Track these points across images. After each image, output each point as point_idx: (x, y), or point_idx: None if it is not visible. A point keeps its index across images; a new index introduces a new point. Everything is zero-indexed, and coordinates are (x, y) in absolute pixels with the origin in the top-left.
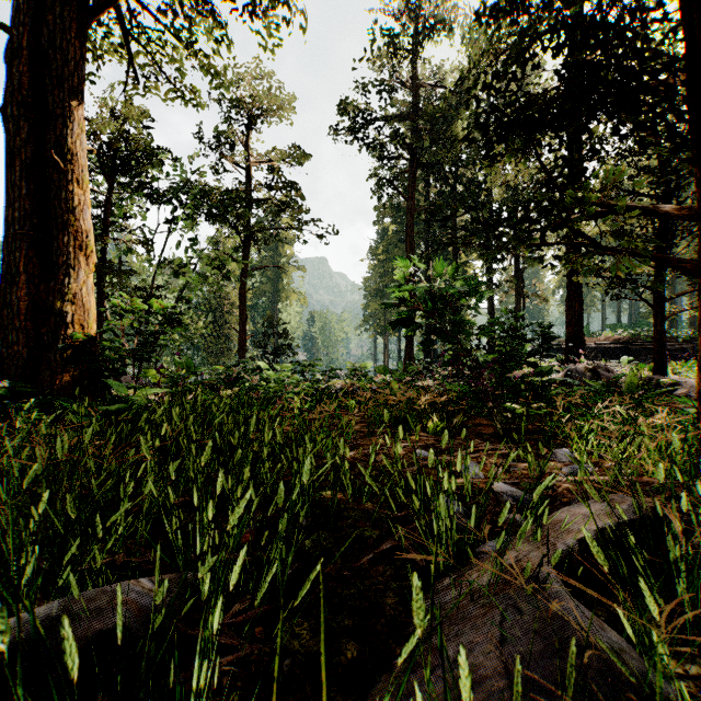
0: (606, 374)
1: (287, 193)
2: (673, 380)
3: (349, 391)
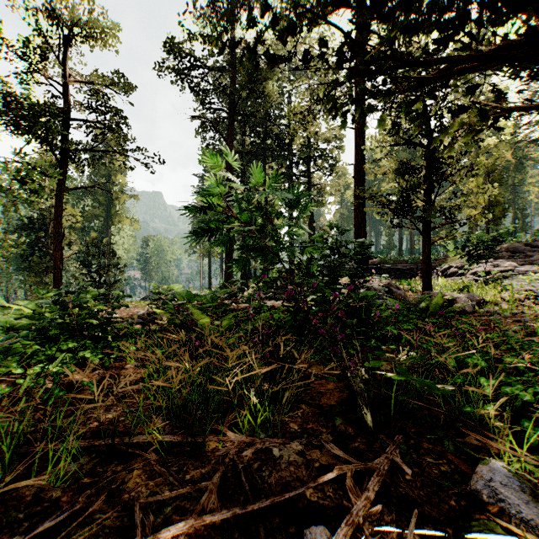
0: (398, 291)
1: (110, 117)
2: (453, 297)
3: (153, 319)
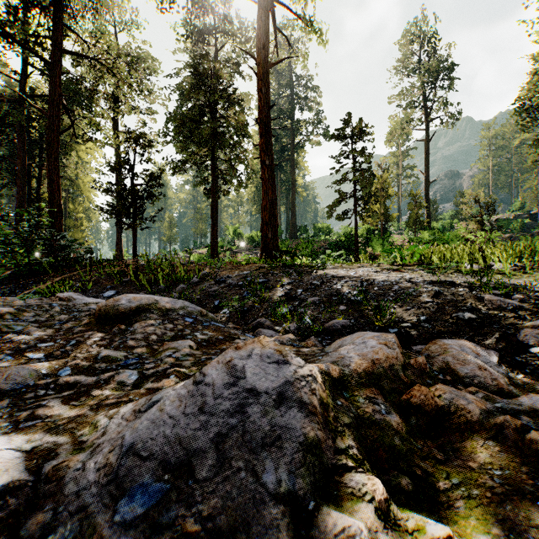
0: None
1: None
2: None
3: None
